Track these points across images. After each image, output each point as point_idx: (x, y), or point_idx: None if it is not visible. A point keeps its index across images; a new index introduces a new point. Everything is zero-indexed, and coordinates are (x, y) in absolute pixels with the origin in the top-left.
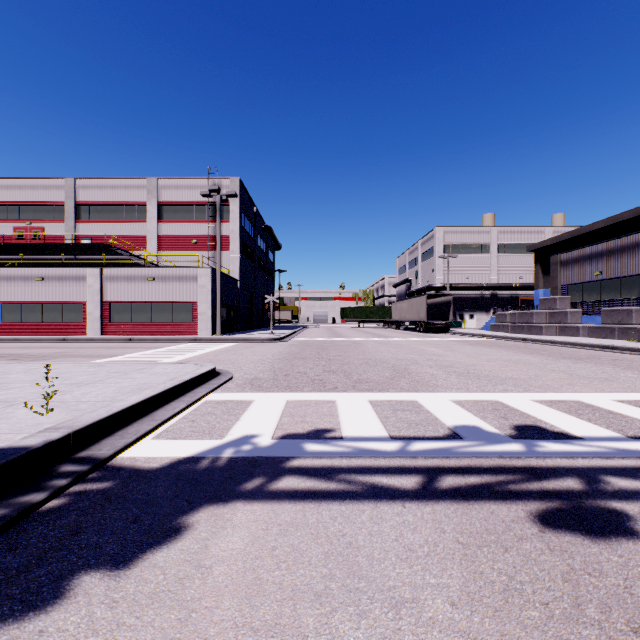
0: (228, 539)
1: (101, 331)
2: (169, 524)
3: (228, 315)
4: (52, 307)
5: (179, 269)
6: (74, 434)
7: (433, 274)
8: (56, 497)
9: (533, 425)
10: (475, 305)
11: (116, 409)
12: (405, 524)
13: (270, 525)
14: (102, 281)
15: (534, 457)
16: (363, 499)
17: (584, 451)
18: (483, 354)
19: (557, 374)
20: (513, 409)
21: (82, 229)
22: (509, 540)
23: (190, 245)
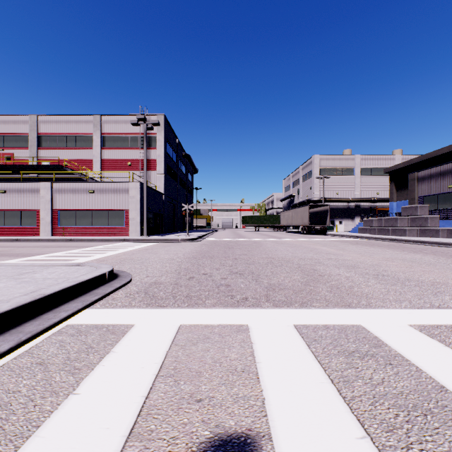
0: None
1: (51, 233)
2: None
3: (154, 220)
4: (12, 214)
5: (114, 183)
6: None
7: (311, 191)
8: None
9: None
10: (343, 214)
11: None
12: None
13: None
14: (52, 193)
15: None
16: None
17: None
18: (373, 253)
19: None
20: None
21: (43, 154)
22: None
23: (126, 167)
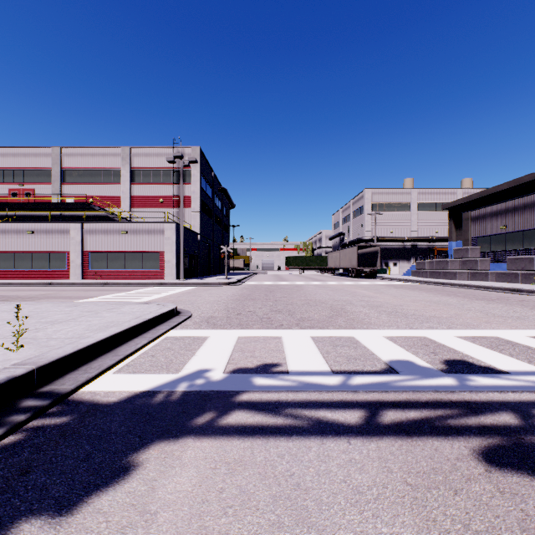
0: (176, 480)
1: (82, 276)
2: (119, 462)
3: (190, 263)
4: (40, 256)
5: (148, 224)
6: (38, 370)
7: (363, 228)
8: (13, 433)
9: (461, 360)
10: (398, 255)
11: (81, 345)
12: (352, 462)
13: (218, 464)
14: (83, 234)
15: (467, 391)
16: (309, 435)
17: (513, 385)
18: (407, 296)
19: (474, 313)
20: (441, 345)
21: (66, 190)
22: (457, 481)
23: (158, 204)
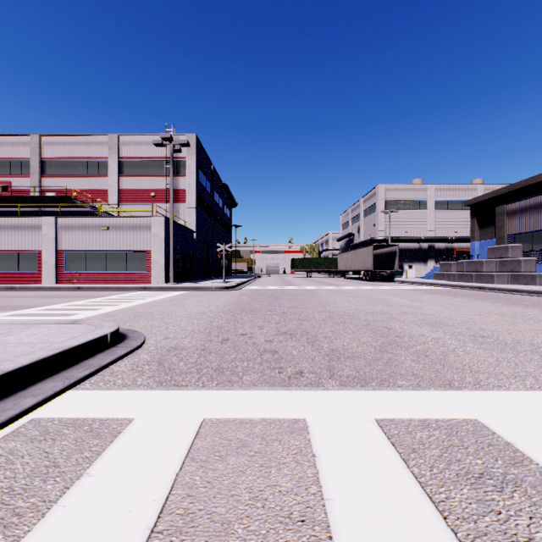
0: None
1: (56, 279)
2: None
3: (184, 264)
4: (8, 256)
5: (133, 218)
6: None
7: (375, 228)
8: None
9: None
10: (414, 256)
11: None
12: None
13: None
14: (57, 230)
15: None
16: None
17: None
18: (459, 305)
19: None
20: None
21: (47, 183)
22: None
23: (149, 198)
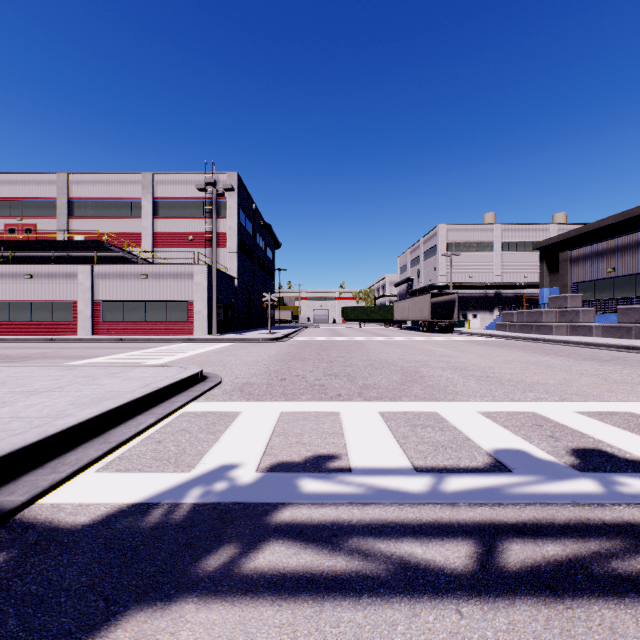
0: None
1: (92, 330)
2: None
3: (225, 314)
4: (41, 306)
5: (173, 266)
6: None
7: (436, 273)
8: None
9: (595, 449)
10: (479, 304)
11: (53, 430)
12: None
13: None
14: (93, 278)
15: (623, 504)
16: (391, 595)
17: None
18: (496, 355)
19: (589, 378)
20: (559, 425)
21: (75, 226)
22: None
23: (186, 242)
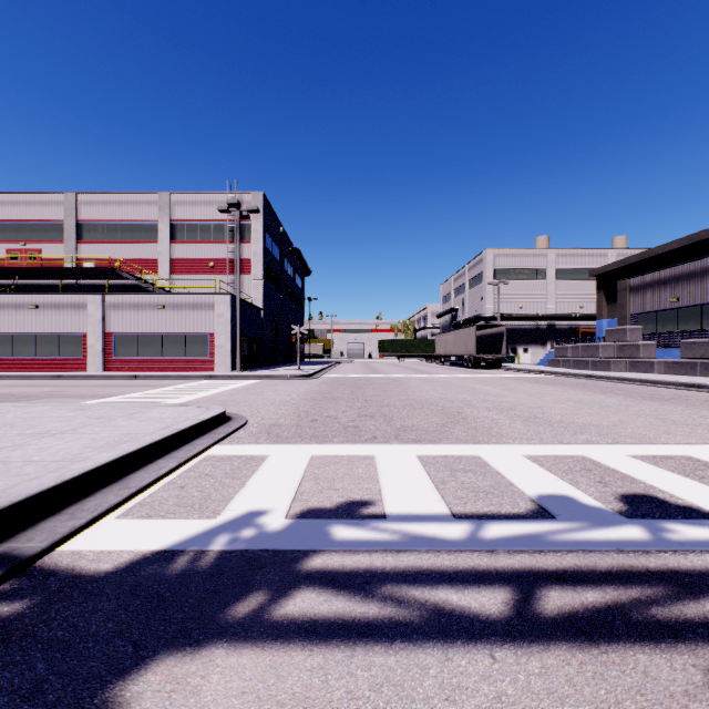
0: None
1: (104, 367)
2: (88, 703)
3: (250, 348)
4: (47, 339)
5: (193, 295)
6: None
7: (482, 302)
8: None
9: (646, 494)
10: (530, 337)
11: (70, 474)
12: (502, 703)
13: (264, 706)
14: (105, 309)
15: (669, 551)
16: (423, 640)
17: None
18: (547, 394)
19: (646, 419)
20: (609, 469)
21: (84, 251)
22: None
23: (207, 269)
